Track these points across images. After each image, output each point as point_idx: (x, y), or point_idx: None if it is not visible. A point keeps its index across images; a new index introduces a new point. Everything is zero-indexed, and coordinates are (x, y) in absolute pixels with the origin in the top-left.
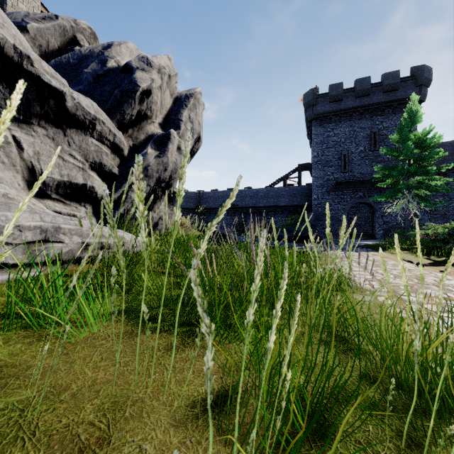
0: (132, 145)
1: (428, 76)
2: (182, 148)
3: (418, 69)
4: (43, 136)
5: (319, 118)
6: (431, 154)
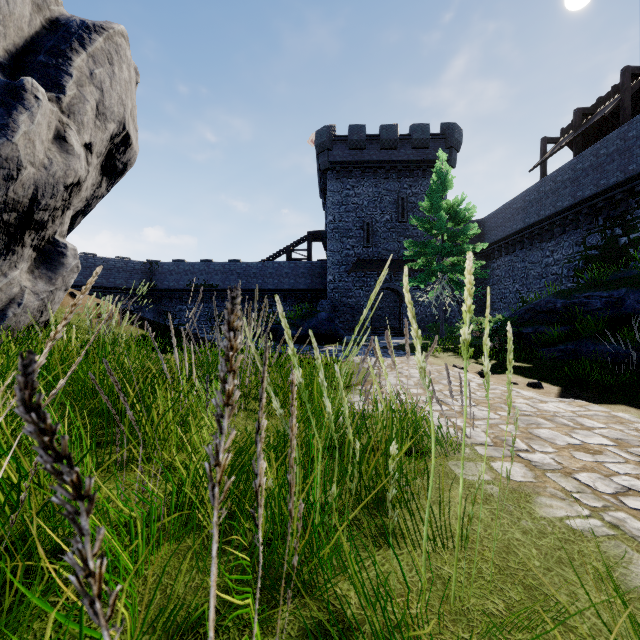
0: None
1: (459, 138)
2: (71, 139)
3: (448, 127)
4: None
5: (336, 169)
6: (468, 230)
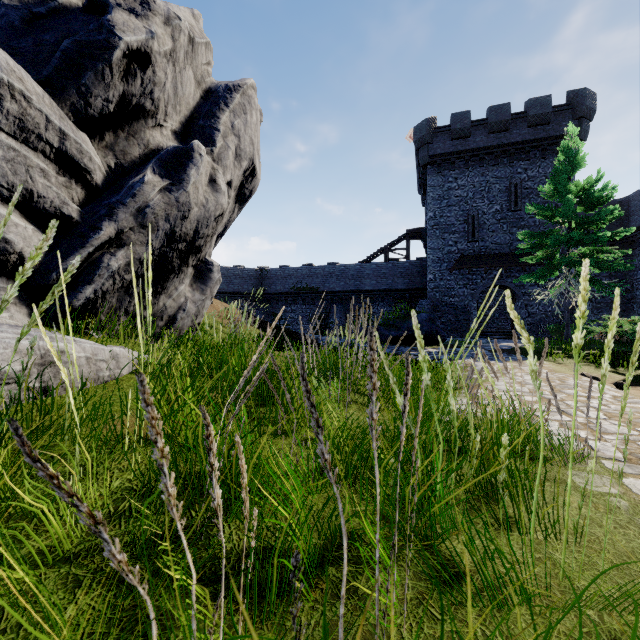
0: (114, 164)
1: (591, 105)
2: (219, 181)
3: (576, 95)
4: None
5: (437, 163)
6: (604, 213)
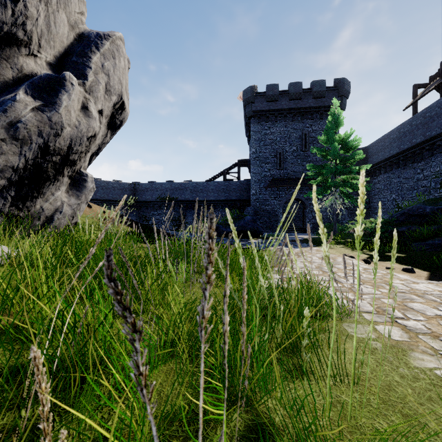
0: None
1: (348, 89)
2: (91, 108)
3: (340, 81)
4: None
5: (257, 116)
6: (355, 155)
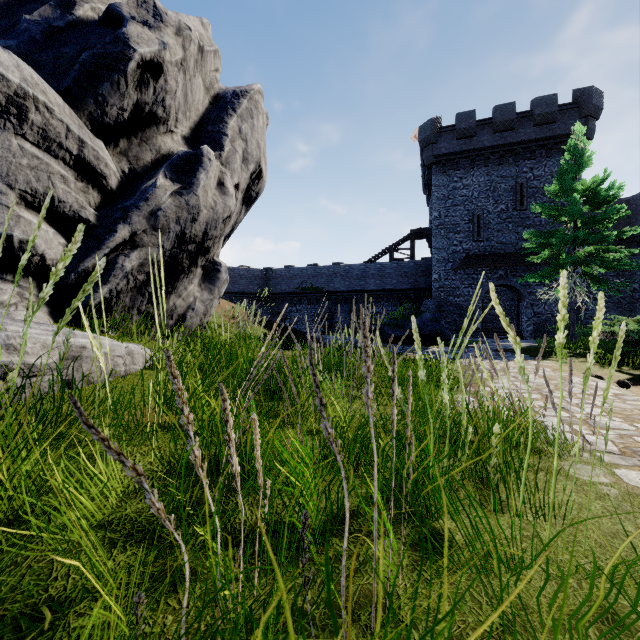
0: (128, 170)
1: (598, 104)
2: (227, 184)
3: (583, 93)
4: None
5: (442, 162)
6: (610, 213)
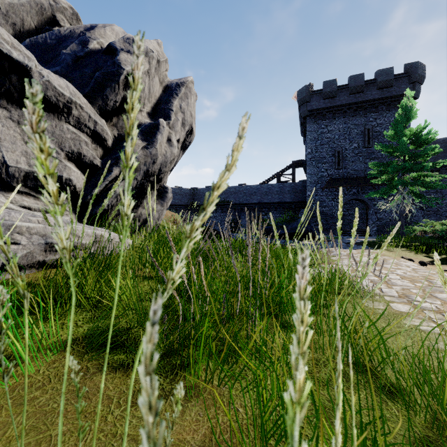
0: (117, 134)
1: (422, 73)
2: (173, 140)
3: (411, 66)
4: (5, 118)
5: (313, 115)
6: (427, 150)
